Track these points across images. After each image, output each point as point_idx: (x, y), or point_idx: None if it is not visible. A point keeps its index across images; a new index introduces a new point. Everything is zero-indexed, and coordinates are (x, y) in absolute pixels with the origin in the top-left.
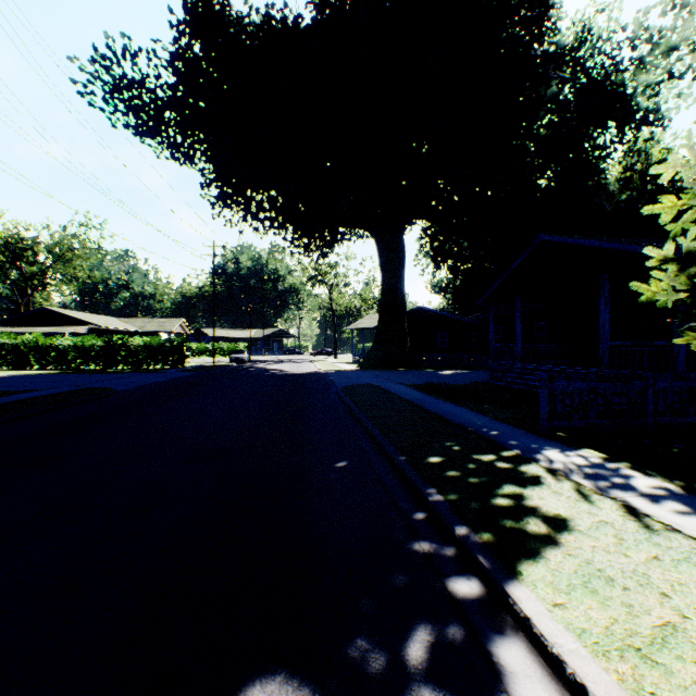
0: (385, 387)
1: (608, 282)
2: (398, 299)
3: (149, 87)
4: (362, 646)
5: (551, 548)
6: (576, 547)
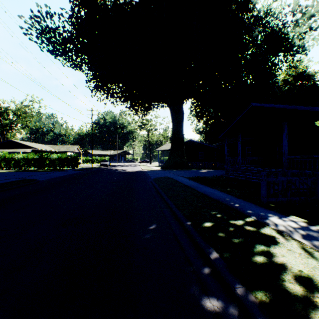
0: (175, 178)
1: (287, 125)
2: (180, 136)
3: (59, 32)
4: None
5: (313, 309)
6: None
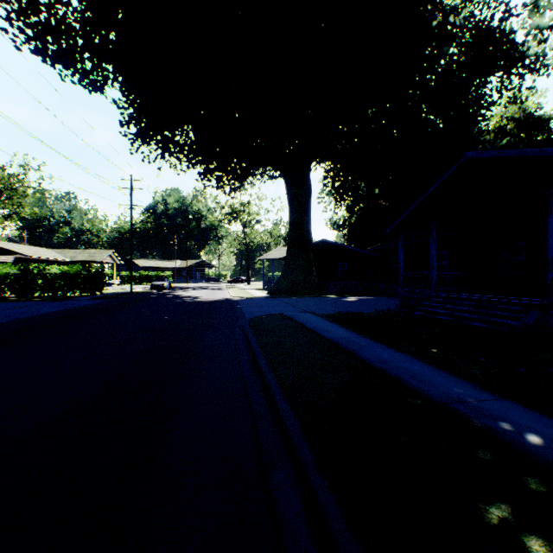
0: (298, 319)
1: None
2: (305, 231)
3: (57, 12)
4: None
5: None
6: None
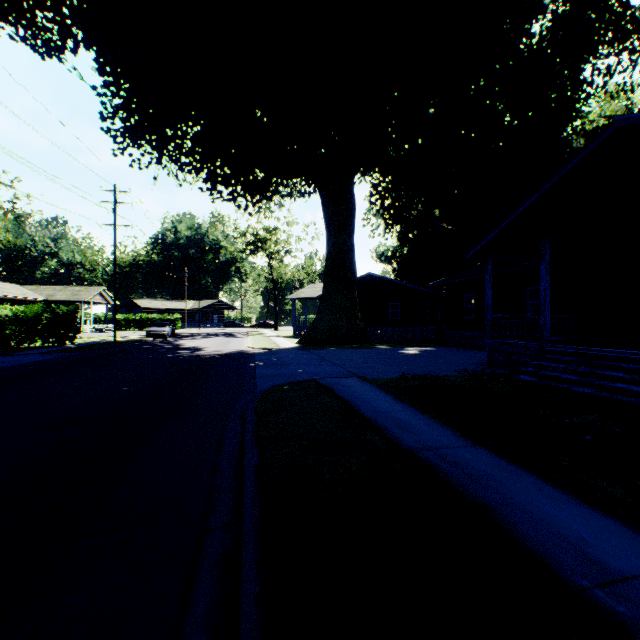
0: (342, 393)
1: None
2: (347, 261)
3: None
4: None
5: None
6: None
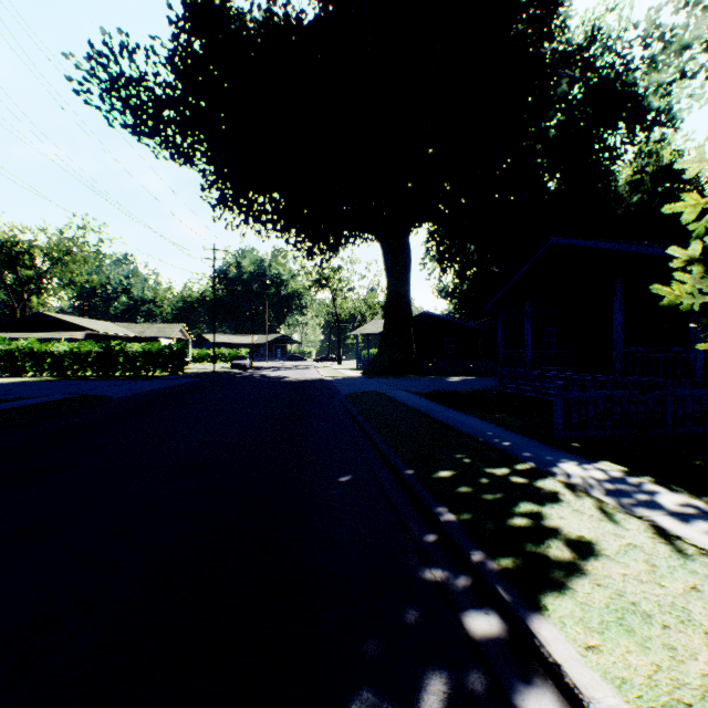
0: (391, 395)
1: (622, 286)
2: (404, 304)
3: (147, 85)
4: (368, 700)
5: (578, 577)
6: (605, 576)
